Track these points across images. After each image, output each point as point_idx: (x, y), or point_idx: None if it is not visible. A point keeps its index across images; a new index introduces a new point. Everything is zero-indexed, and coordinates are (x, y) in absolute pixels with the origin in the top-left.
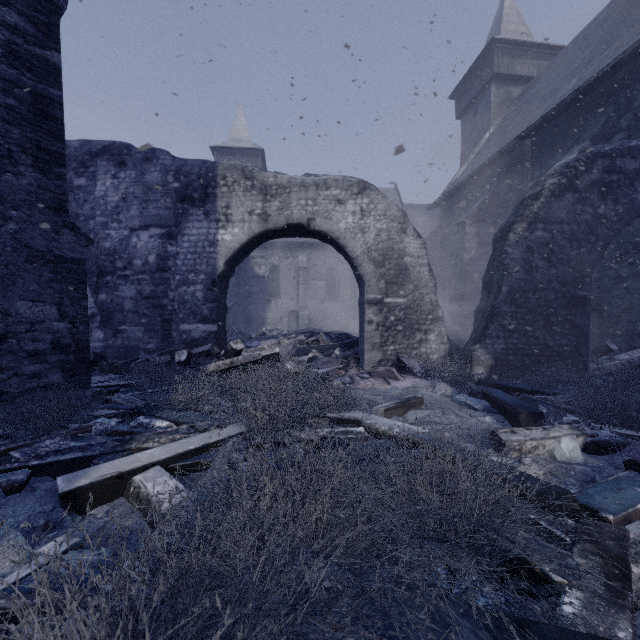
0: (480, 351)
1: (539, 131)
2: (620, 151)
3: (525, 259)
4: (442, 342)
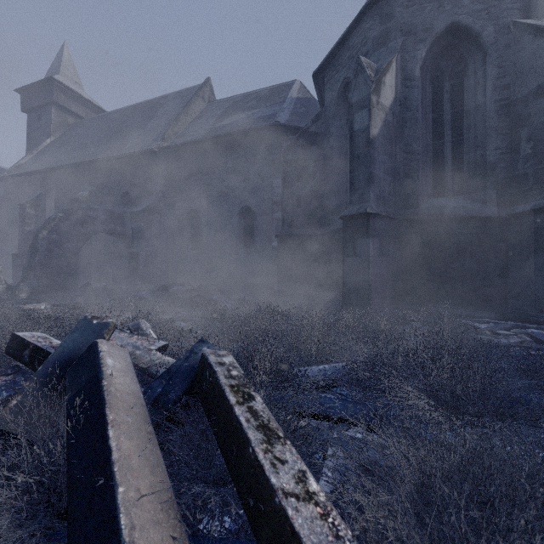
0: (24, 286)
1: (75, 168)
2: (90, 209)
3: (48, 246)
4: (2, 284)
